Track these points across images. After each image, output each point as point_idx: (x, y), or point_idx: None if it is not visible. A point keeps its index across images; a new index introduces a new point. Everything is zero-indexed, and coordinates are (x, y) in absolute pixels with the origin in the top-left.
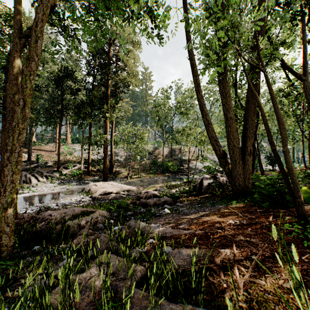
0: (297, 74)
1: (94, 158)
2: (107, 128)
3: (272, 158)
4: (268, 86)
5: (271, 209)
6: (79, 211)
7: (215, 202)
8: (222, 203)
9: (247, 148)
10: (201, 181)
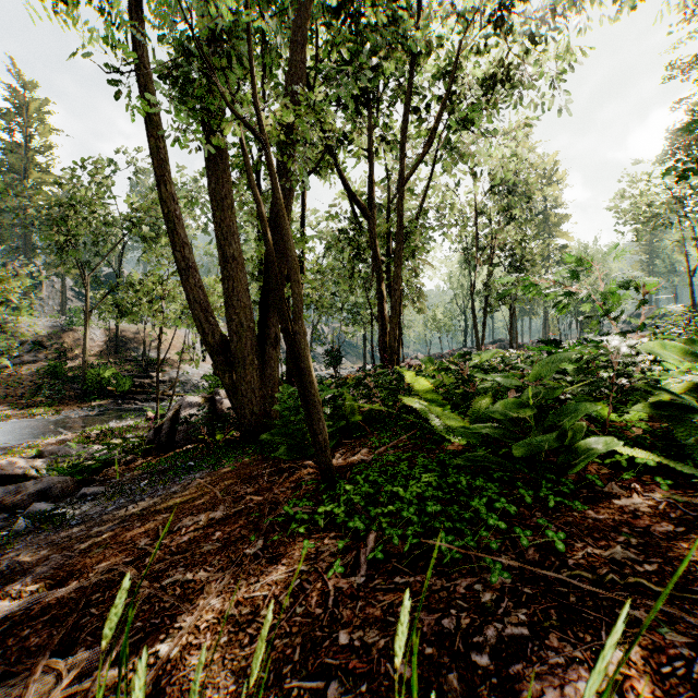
0: (361, 203)
1: None
2: None
3: (334, 354)
4: (270, 179)
5: (288, 465)
6: None
7: (192, 464)
8: (201, 465)
9: (270, 331)
10: (176, 414)
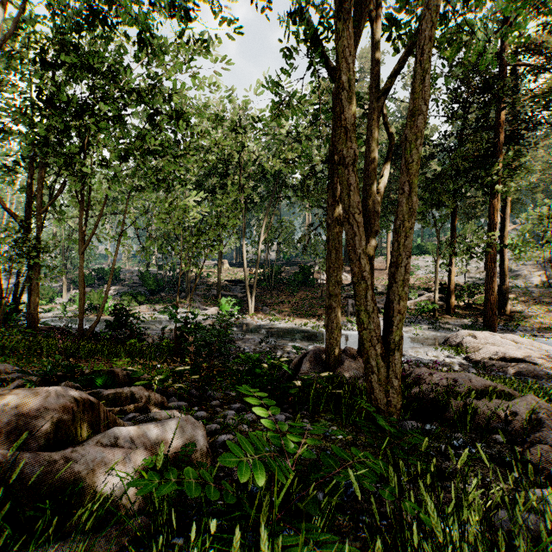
0: None
1: (456, 282)
2: (494, 217)
3: None
4: None
5: None
6: (481, 384)
7: None
8: None
9: None
10: None
